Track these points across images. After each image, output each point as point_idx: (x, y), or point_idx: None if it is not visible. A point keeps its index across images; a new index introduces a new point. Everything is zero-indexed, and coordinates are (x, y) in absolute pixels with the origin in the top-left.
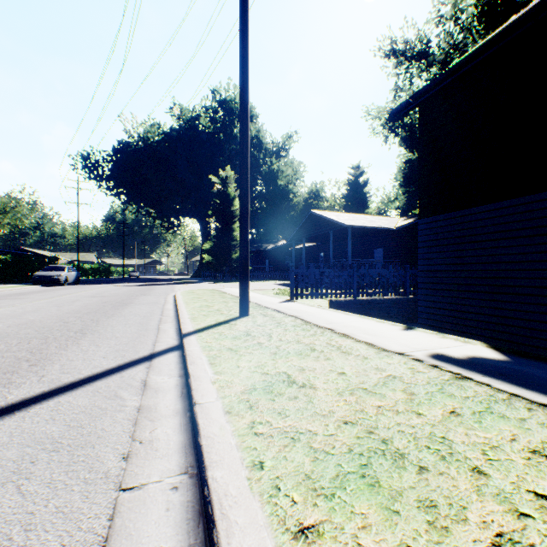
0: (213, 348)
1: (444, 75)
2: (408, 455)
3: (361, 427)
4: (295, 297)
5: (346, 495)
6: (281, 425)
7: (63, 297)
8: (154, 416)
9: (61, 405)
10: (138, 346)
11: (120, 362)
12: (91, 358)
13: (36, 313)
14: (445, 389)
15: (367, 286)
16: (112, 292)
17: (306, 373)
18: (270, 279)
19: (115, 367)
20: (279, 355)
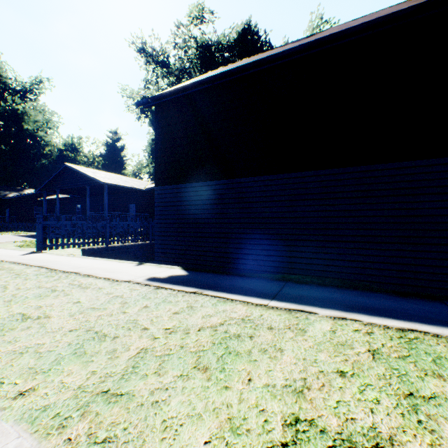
0: None
1: (170, 92)
2: (110, 334)
3: (83, 330)
4: (43, 248)
5: (61, 366)
6: (11, 348)
7: None
8: None
9: None
10: None
11: None
12: None
13: None
14: (147, 296)
15: (118, 235)
16: None
17: (43, 308)
18: (12, 230)
19: None
20: (15, 301)
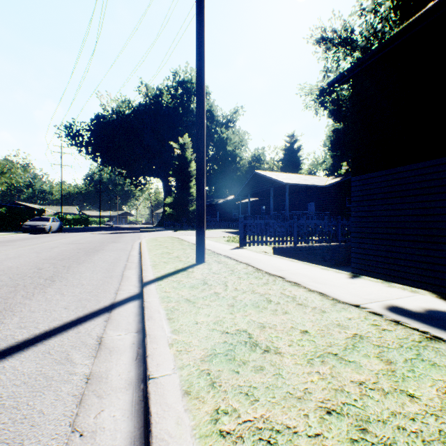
0: (171, 299)
1: (376, 49)
2: None
3: (350, 421)
4: (243, 245)
5: None
6: (251, 416)
7: (45, 244)
8: (103, 390)
9: (3, 373)
10: (101, 295)
11: (80, 314)
12: (52, 309)
13: (16, 259)
14: (423, 355)
15: (305, 235)
16: (87, 239)
17: (267, 331)
18: (220, 227)
19: (74, 319)
20: (236, 307)
